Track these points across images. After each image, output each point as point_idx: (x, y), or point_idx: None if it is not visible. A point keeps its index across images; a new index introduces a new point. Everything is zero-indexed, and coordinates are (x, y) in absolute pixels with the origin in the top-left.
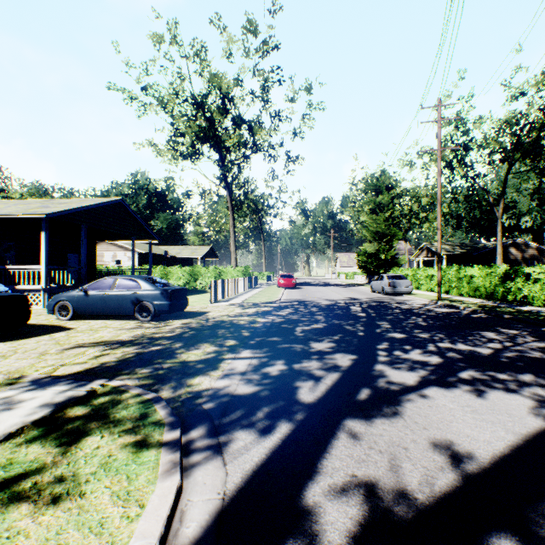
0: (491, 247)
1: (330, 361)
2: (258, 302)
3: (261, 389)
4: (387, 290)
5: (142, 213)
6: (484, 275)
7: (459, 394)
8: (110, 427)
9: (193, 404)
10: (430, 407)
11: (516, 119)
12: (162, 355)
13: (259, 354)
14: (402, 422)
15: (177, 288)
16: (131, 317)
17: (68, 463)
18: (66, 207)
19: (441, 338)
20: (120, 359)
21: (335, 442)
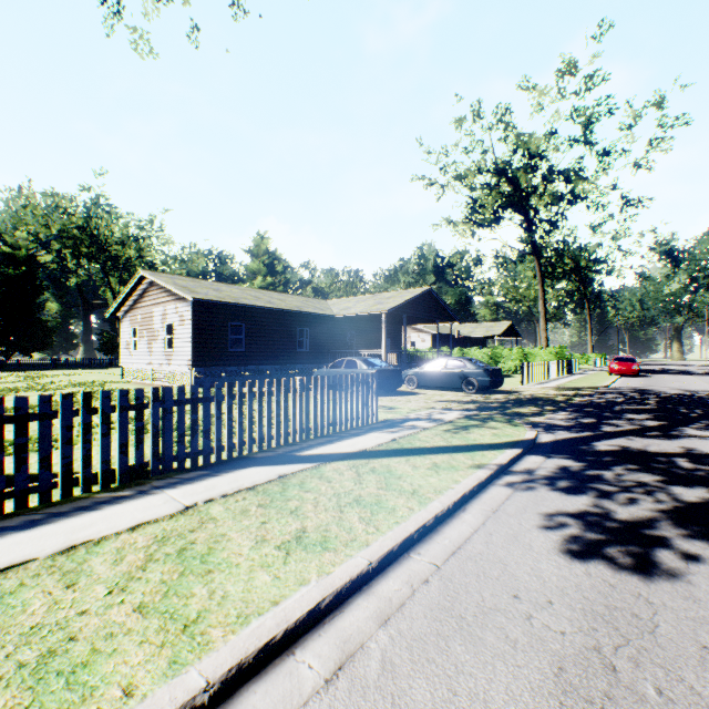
0: None
1: (637, 422)
2: (576, 387)
3: (573, 424)
4: None
5: None
6: None
7: None
8: (496, 421)
9: (532, 424)
10: (700, 441)
11: None
12: (500, 408)
13: (574, 414)
14: (668, 441)
15: (495, 368)
16: (455, 390)
17: (489, 425)
18: (395, 302)
19: None
20: (475, 407)
21: (615, 439)
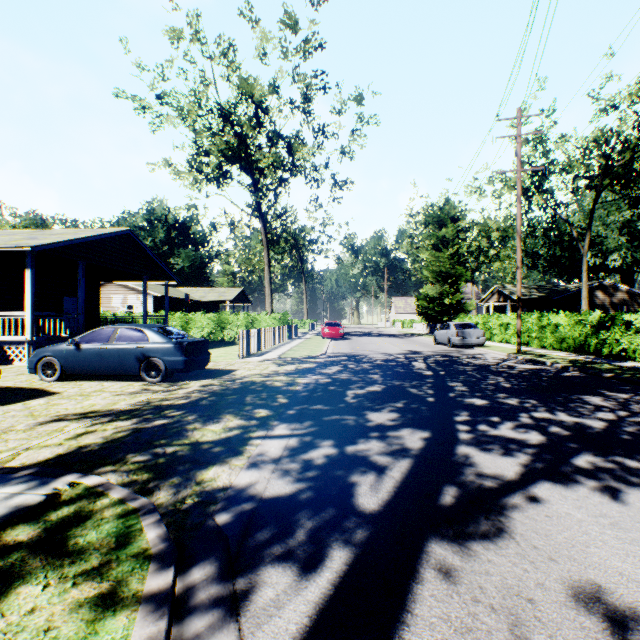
0: (574, 290)
1: (396, 441)
2: (298, 357)
3: (301, 488)
4: (454, 342)
5: (160, 249)
6: (572, 323)
7: (584, 495)
8: (63, 566)
9: (201, 516)
10: (549, 518)
11: (606, 138)
12: (167, 433)
13: (299, 430)
14: (514, 547)
15: (195, 340)
16: (137, 377)
17: None
18: (59, 238)
19: (534, 405)
20: (108, 440)
21: (418, 589)
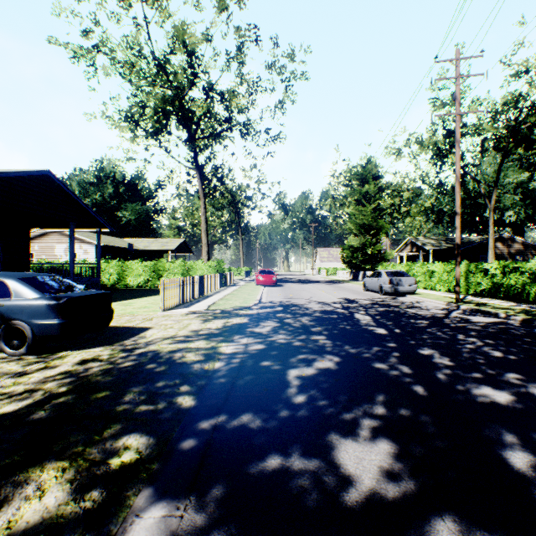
0: (478, 241)
1: None
2: (228, 309)
3: None
4: (386, 289)
5: (108, 203)
6: (506, 271)
7: None
8: None
9: None
10: None
11: (515, 101)
12: None
13: None
14: None
15: (84, 294)
16: None
17: None
18: None
19: None
20: None
21: None
